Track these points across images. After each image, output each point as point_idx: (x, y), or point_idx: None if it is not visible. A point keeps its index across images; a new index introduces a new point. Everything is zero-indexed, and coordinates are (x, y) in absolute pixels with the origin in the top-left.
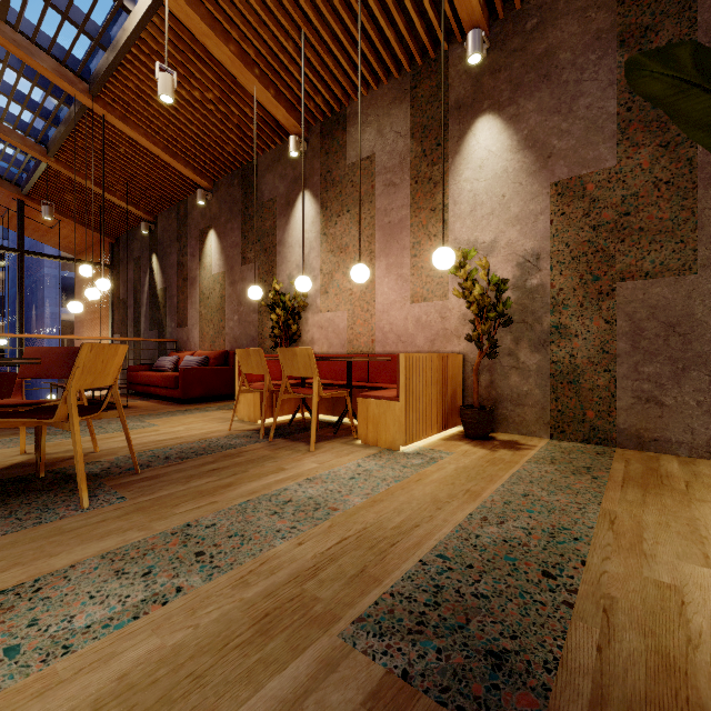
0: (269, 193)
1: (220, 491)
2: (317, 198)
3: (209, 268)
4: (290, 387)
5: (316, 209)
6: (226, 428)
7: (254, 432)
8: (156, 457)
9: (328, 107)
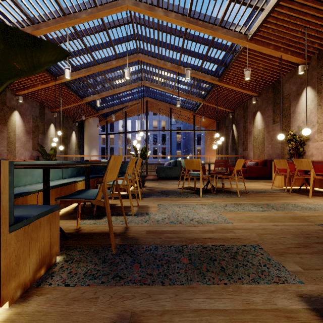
0: (287, 92)
1: (274, 200)
2: (314, 89)
3: (257, 127)
4: (299, 173)
5: (314, 94)
6: (269, 187)
7: (282, 190)
8: (249, 191)
9: (321, 45)
